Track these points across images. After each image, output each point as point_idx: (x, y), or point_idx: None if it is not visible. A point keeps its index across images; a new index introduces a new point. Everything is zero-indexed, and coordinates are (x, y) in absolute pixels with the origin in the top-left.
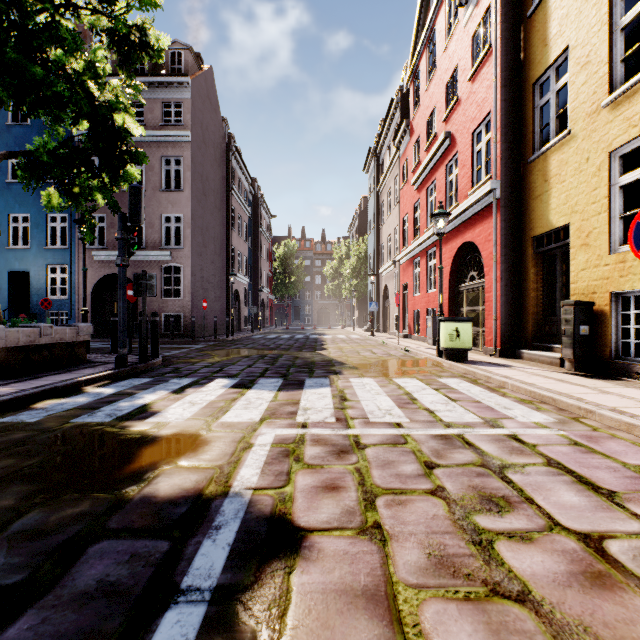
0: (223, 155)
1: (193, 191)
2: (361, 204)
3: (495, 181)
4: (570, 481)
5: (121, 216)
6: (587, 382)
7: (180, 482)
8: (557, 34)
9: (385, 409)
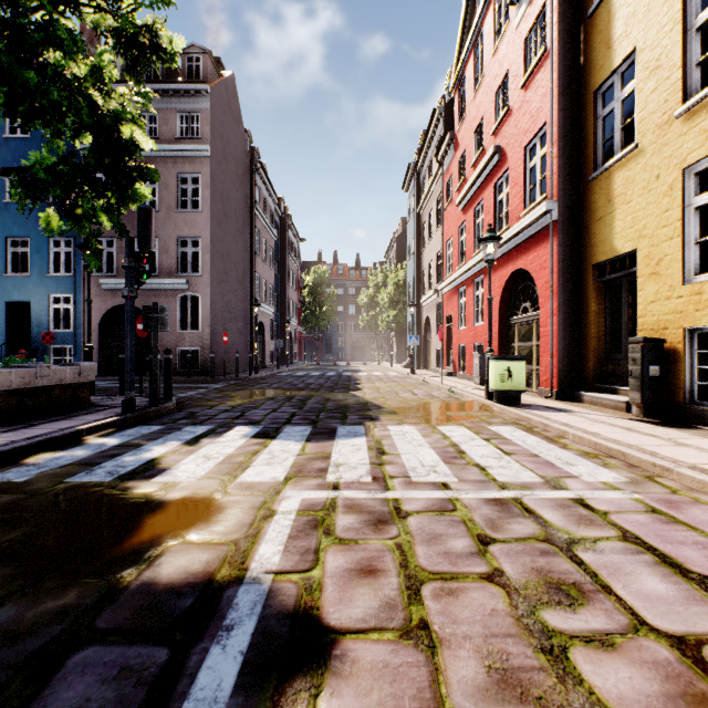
0: (246, 172)
1: (212, 212)
2: (400, 226)
3: (551, 201)
4: (652, 562)
5: (128, 241)
6: (659, 431)
7: (187, 563)
8: (622, 35)
9: (429, 465)
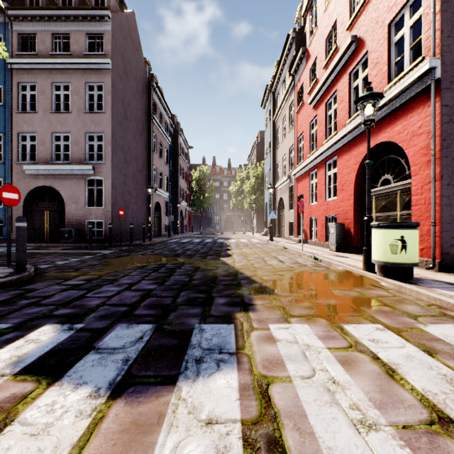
0: (145, 89)
1: (114, 113)
2: (258, 137)
3: (434, 58)
4: None
5: None
6: None
7: None
8: None
9: None
